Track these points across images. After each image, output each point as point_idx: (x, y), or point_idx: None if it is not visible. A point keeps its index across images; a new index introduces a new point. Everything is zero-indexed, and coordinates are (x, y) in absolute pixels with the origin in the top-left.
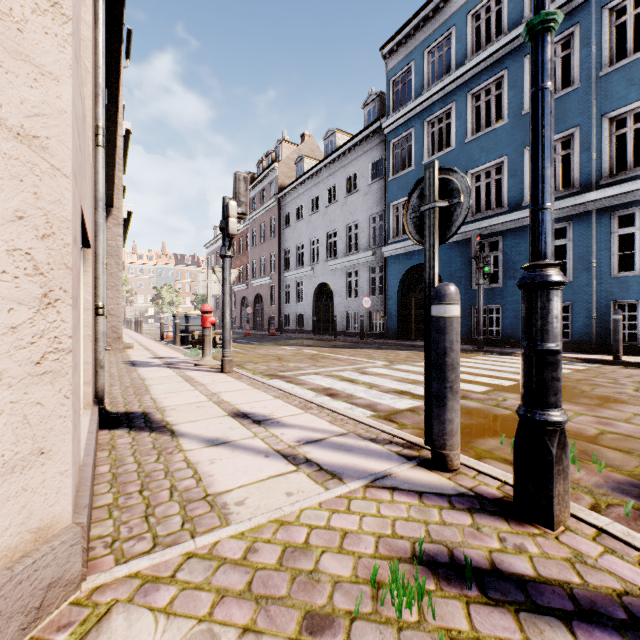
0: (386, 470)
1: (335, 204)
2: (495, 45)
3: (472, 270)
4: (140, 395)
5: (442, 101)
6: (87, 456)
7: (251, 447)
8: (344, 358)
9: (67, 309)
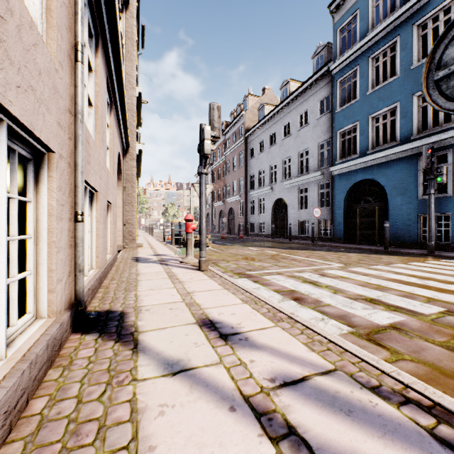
0: None
1: (289, 137)
2: None
3: (418, 182)
4: (128, 291)
5: (386, 37)
6: None
7: (213, 384)
8: (301, 259)
9: None
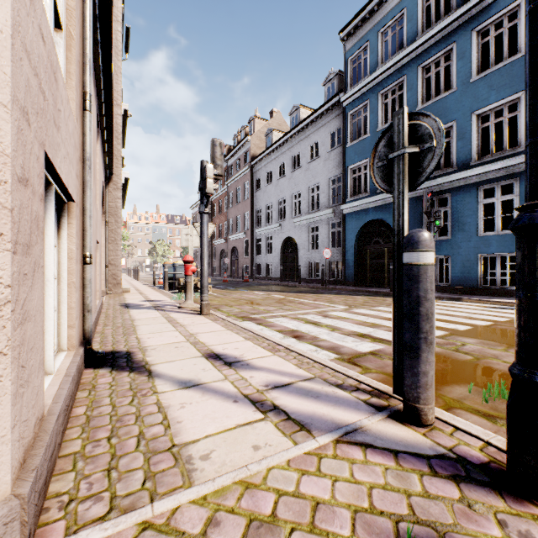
0: (356, 422)
1: (299, 169)
2: (444, 21)
3: (422, 224)
4: (127, 335)
5: (395, 75)
6: (56, 403)
7: (221, 391)
8: (308, 302)
9: (4, 254)
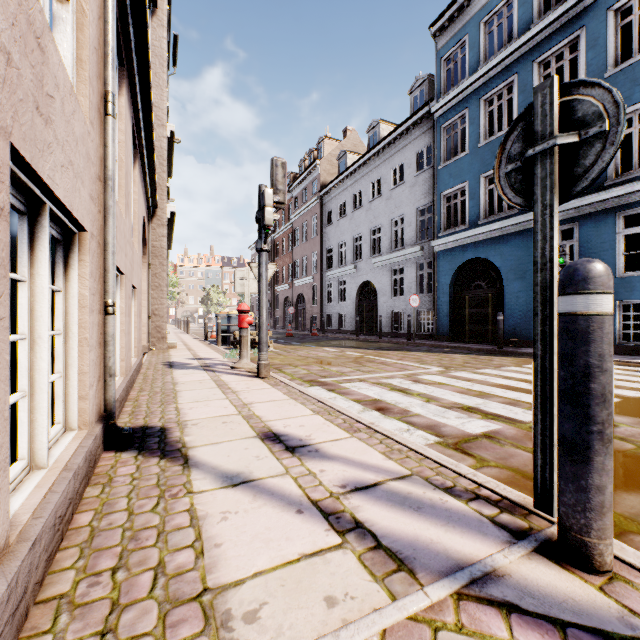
0: (485, 560)
1: (379, 198)
2: (569, 1)
3: None
4: (165, 404)
5: (502, 75)
6: (37, 518)
7: (279, 492)
8: (392, 362)
9: None
